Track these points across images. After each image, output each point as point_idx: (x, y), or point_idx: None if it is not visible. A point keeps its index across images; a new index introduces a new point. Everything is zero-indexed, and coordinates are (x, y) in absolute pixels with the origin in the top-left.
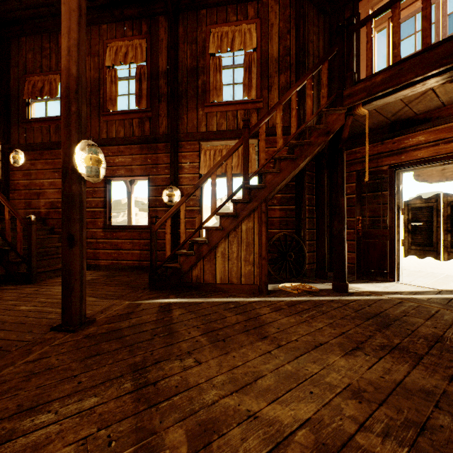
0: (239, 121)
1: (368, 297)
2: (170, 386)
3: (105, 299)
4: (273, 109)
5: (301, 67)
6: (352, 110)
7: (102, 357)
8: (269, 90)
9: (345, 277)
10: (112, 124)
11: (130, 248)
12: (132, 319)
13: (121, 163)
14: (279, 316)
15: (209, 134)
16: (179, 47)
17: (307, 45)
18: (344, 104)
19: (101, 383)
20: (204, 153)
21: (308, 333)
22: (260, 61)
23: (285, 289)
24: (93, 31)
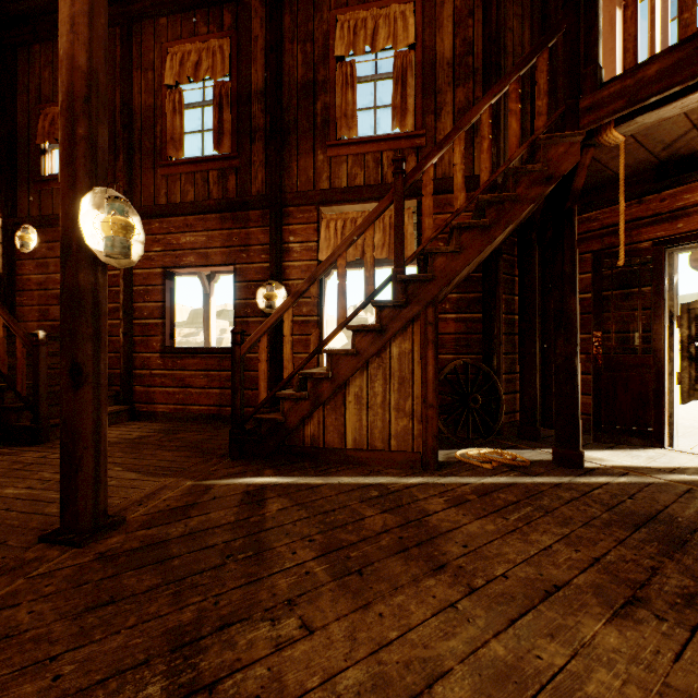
0: (385, 170)
1: (624, 479)
2: (243, 697)
3: (152, 475)
4: (448, 139)
5: (494, 73)
6: (594, 136)
7: (119, 610)
8: (437, 115)
9: (577, 440)
10: (176, 181)
11: (204, 384)
12: (192, 519)
13: (190, 244)
14: (464, 516)
15: (334, 192)
16: (284, 49)
17: (503, 36)
18: (580, 124)
19: (100, 683)
20: (325, 225)
21: (526, 558)
22: (421, 66)
23: (468, 461)
24: (145, 29)
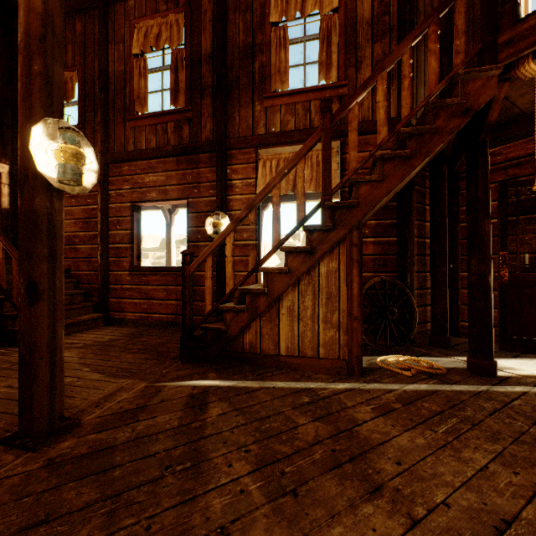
0: (313, 116)
1: None
2: None
3: (113, 376)
4: (371, 79)
5: (408, 29)
6: (511, 70)
7: (50, 532)
8: (357, 67)
9: (491, 351)
10: (141, 132)
11: (164, 297)
12: (139, 423)
13: (152, 182)
14: (393, 427)
15: (269, 136)
16: (228, 19)
17: None
18: (498, 59)
19: None
20: (262, 164)
21: (464, 480)
22: (343, 26)
23: (389, 368)
24: (118, 10)
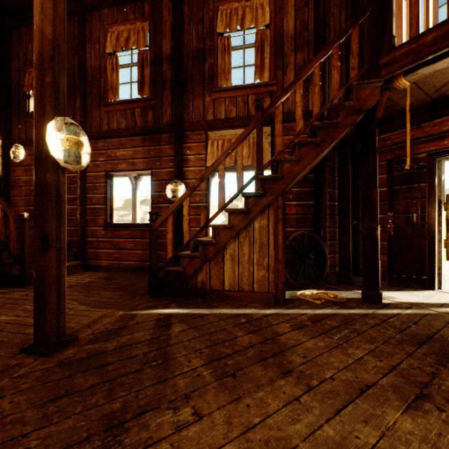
0: (250, 107)
1: (409, 311)
2: None
3: (97, 307)
4: (292, 85)
5: (321, 43)
6: (389, 83)
7: (70, 401)
8: (284, 71)
9: (378, 284)
10: (114, 115)
11: (132, 247)
12: (122, 337)
13: (122, 156)
14: (303, 336)
15: (216, 122)
16: (184, 29)
17: (328, 19)
18: (380, 75)
19: None
20: (211, 143)
21: (346, 365)
22: (273, 38)
23: (305, 298)
24: (94, 16)
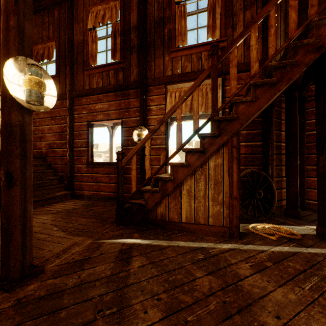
0: (203, 62)
1: None
2: None
3: (71, 234)
4: (247, 29)
5: None
6: None
7: None
8: (233, 28)
9: None
10: (93, 77)
11: (107, 181)
12: (84, 271)
13: (100, 109)
14: (268, 283)
15: (174, 77)
16: (147, 2)
17: None
18: None
19: None
20: (169, 95)
21: None
22: (224, 1)
23: (259, 233)
24: (79, 2)
